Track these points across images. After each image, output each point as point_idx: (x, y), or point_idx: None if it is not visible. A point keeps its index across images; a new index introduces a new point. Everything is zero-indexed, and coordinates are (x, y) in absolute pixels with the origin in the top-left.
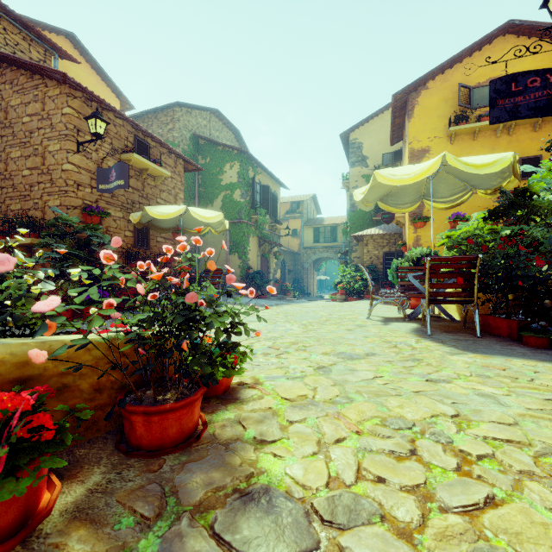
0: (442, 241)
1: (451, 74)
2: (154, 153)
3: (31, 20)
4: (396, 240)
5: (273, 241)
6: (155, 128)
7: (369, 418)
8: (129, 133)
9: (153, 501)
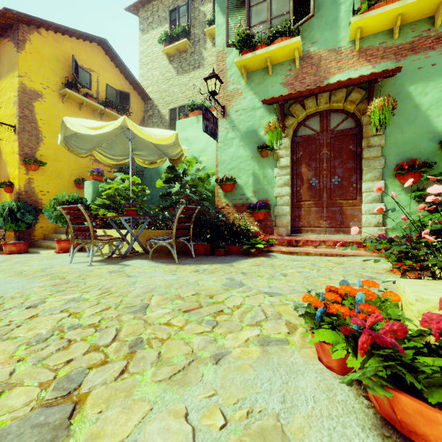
0: (108, 190)
1: (63, 40)
2: None
3: None
4: None
5: None
6: None
7: None
8: None
9: None
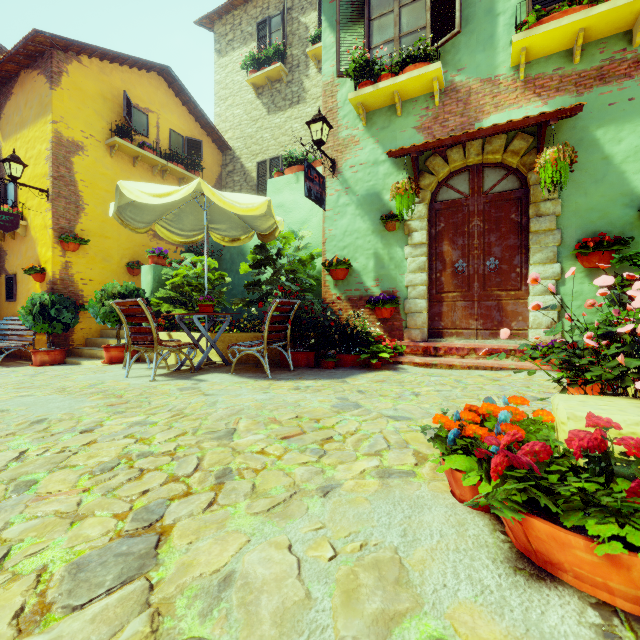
0: (175, 278)
1: (111, 70)
2: None
3: None
4: None
5: None
6: None
7: None
8: None
9: None
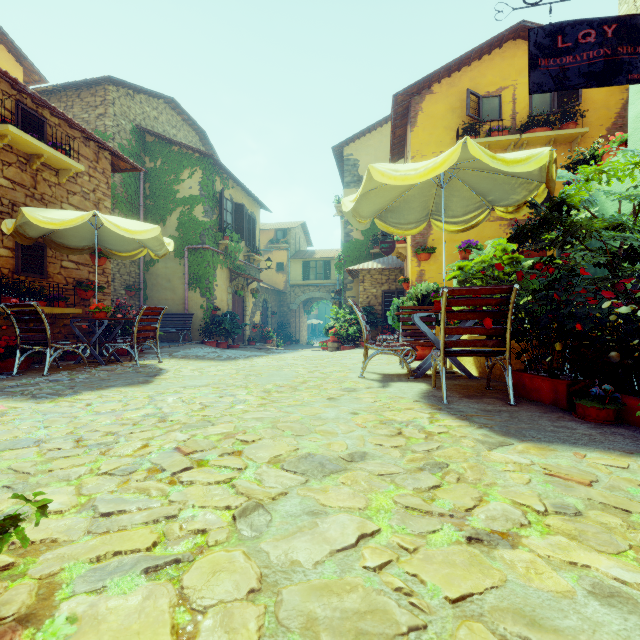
0: (454, 273)
1: (459, 78)
2: (57, 134)
3: None
4: (396, 276)
5: (250, 275)
6: (78, 111)
7: None
8: (6, 95)
9: None
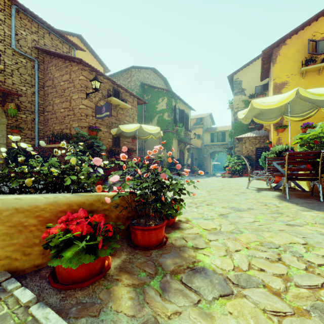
0: (296, 141)
1: (303, 33)
2: (122, 95)
3: (61, 31)
4: (264, 140)
5: (186, 141)
6: (121, 81)
7: (253, 241)
8: (110, 86)
9: (151, 268)
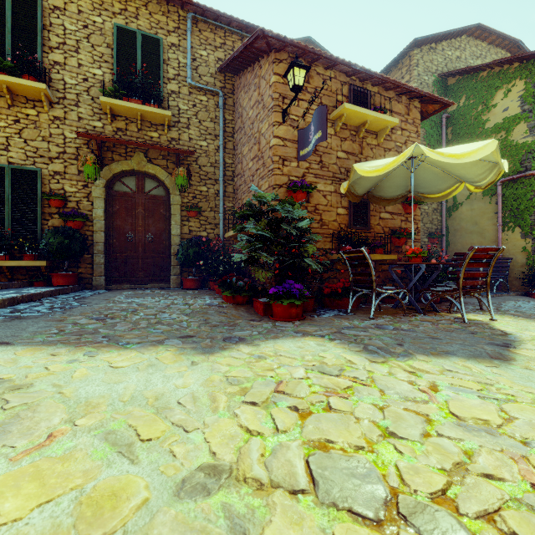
0: None
1: None
2: (376, 101)
3: None
4: None
5: None
6: None
7: None
8: (343, 84)
9: None
